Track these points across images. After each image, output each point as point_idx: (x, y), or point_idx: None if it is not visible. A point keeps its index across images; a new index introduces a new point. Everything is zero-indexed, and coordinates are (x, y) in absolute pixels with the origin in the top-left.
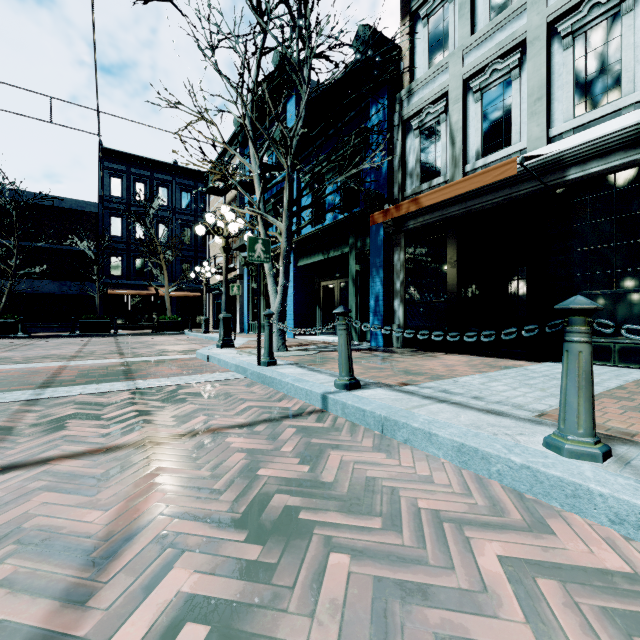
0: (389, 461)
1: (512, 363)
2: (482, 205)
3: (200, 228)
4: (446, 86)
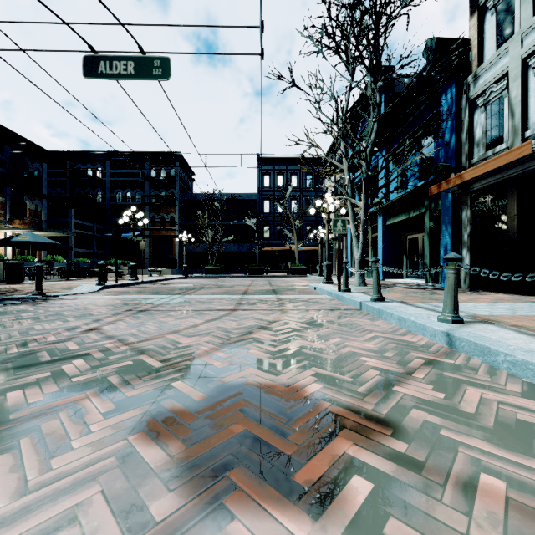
0: (369, 322)
1: None
2: None
3: (312, 210)
4: (506, 67)
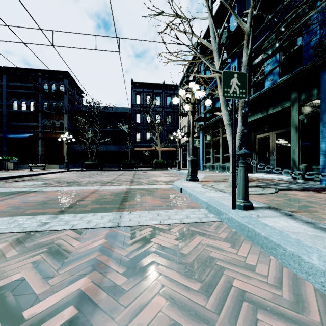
0: None
1: None
2: None
3: (175, 99)
4: None
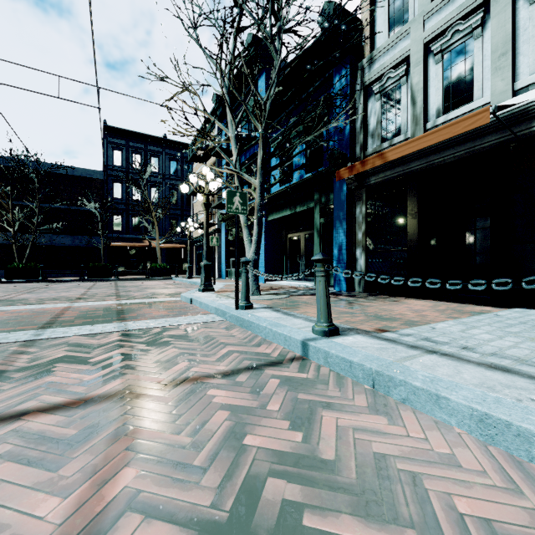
0: (393, 429)
1: (478, 308)
2: (443, 159)
3: (184, 187)
4: (407, 51)
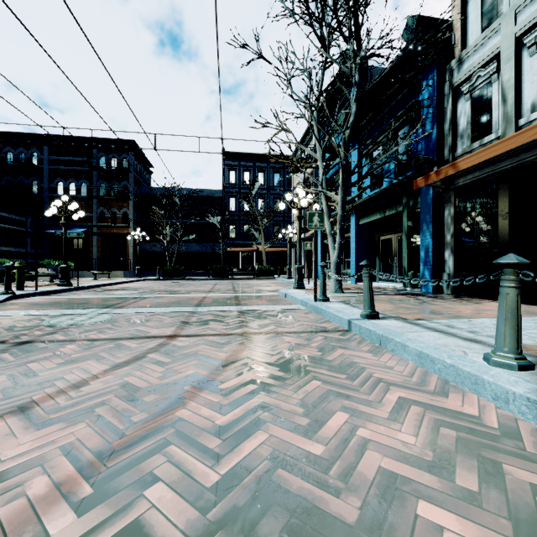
0: (372, 357)
1: None
2: (536, 157)
3: (281, 205)
4: (497, 48)
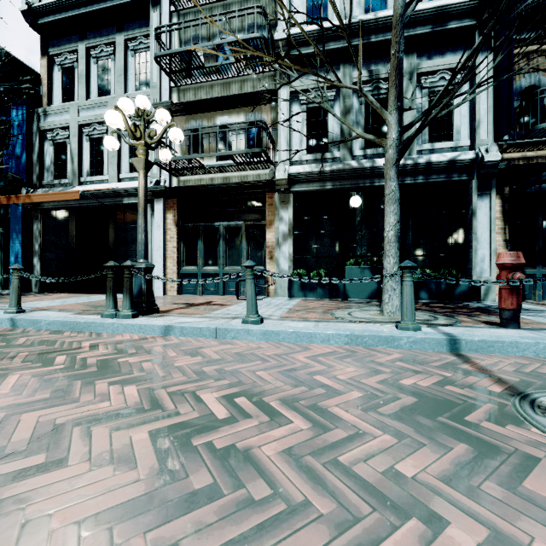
0: None
1: (94, 295)
2: (88, 205)
3: None
4: (69, 123)
